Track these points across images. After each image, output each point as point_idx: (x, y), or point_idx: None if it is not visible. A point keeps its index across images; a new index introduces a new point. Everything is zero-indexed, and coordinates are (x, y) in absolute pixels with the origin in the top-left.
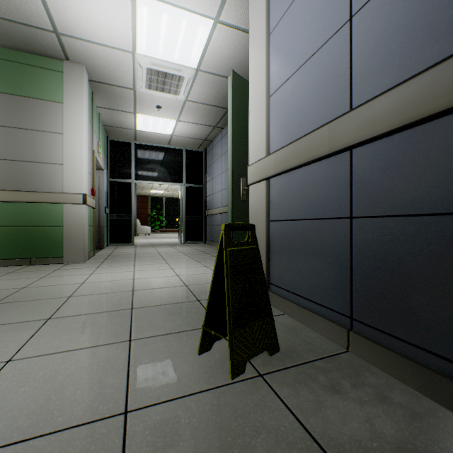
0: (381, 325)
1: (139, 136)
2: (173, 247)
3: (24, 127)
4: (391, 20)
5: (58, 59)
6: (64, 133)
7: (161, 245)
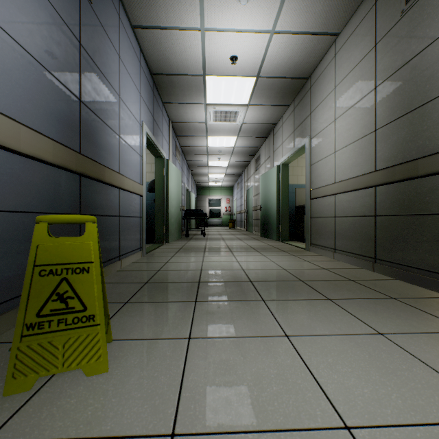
0: (10, 296)
1: None
2: None
3: None
4: (17, 72)
5: None
6: None
7: None
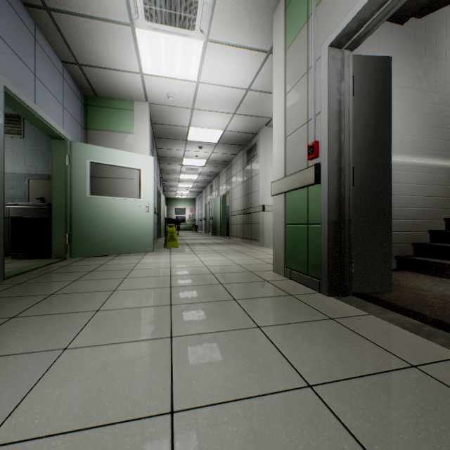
0: None
1: None
2: None
3: None
4: None
5: None
6: None
7: None
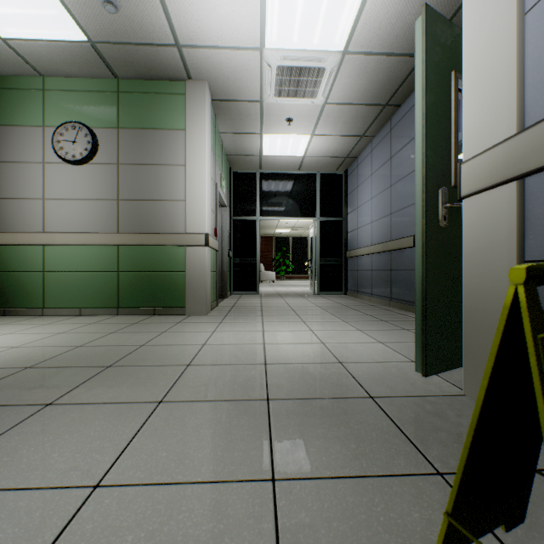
0: None
1: (264, 164)
2: (305, 298)
3: (149, 162)
4: None
5: (180, 80)
6: (186, 164)
7: (289, 295)
